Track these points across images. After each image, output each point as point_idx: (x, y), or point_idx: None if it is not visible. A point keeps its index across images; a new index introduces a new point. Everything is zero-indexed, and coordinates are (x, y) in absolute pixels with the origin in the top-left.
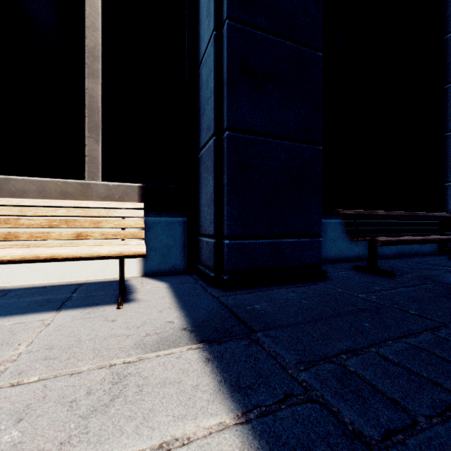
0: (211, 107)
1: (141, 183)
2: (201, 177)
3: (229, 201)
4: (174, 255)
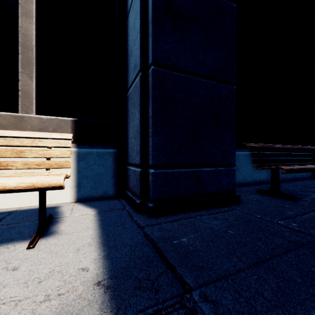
0: (137, 46)
1: (74, 118)
2: (129, 113)
3: (154, 132)
4: (105, 182)
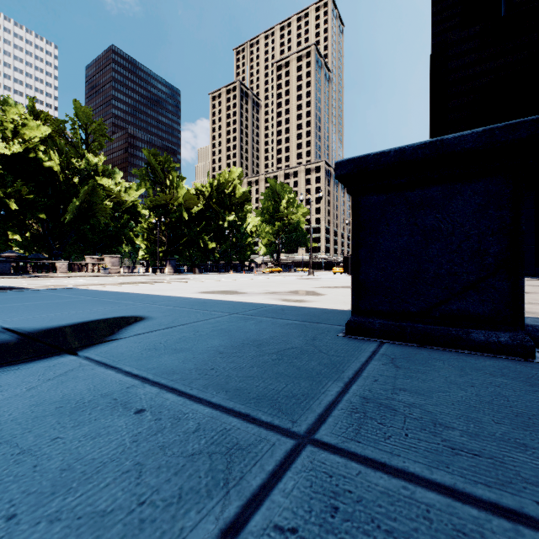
0: None
1: None
2: None
3: None
4: None
